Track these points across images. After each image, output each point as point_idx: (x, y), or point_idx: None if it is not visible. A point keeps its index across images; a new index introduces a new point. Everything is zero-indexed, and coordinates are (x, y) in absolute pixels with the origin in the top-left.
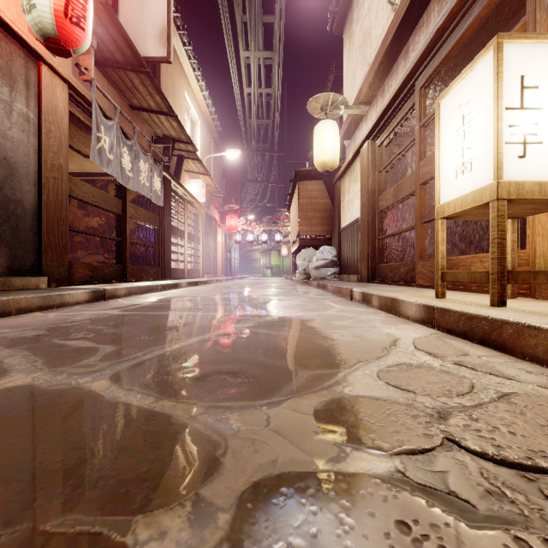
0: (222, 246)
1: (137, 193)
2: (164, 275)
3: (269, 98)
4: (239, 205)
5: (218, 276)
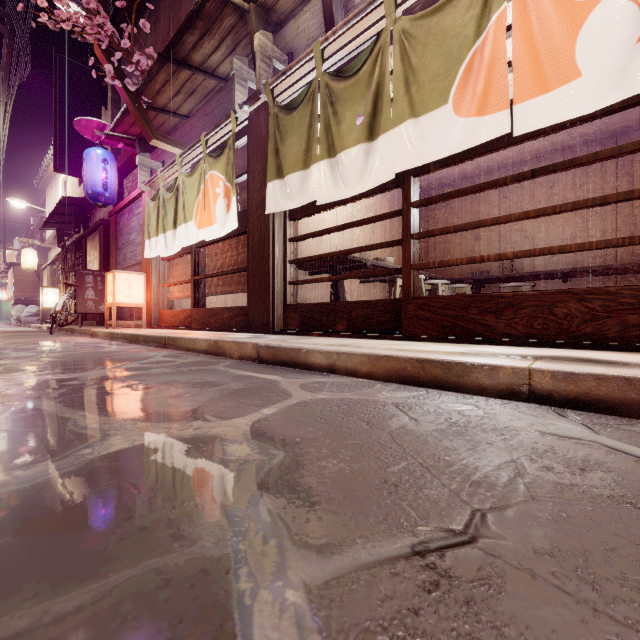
0: None
1: None
2: None
3: None
4: None
5: None
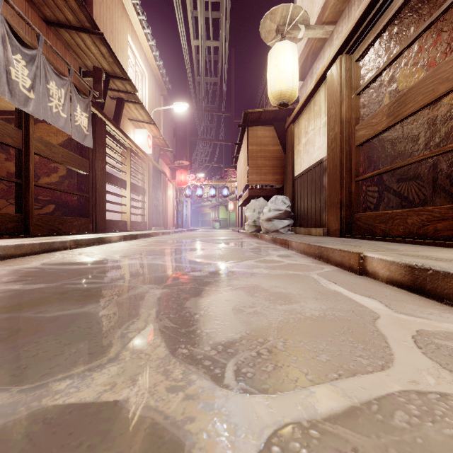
0: (172, 200)
1: (66, 134)
2: (96, 227)
3: (217, 56)
4: (189, 161)
5: (168, 228)
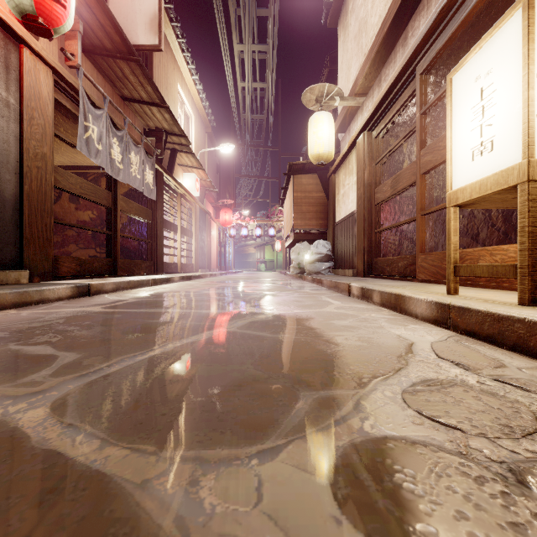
0: (216, 240)
1: (129, 186)
2: (157, 269)
3: (263, 92)
4: (233, 199)
5: (212, 270)
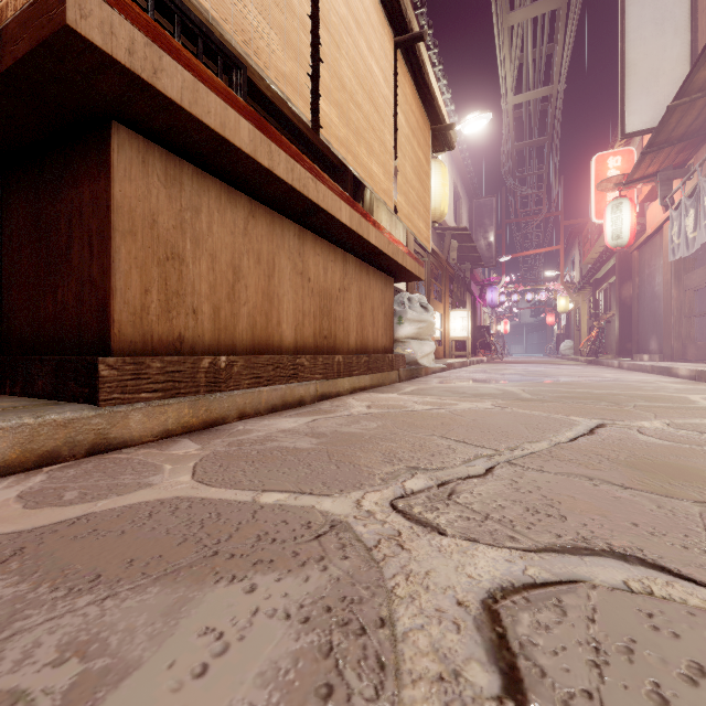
0: None
1: None
2: None
3: None
4: None
5: None
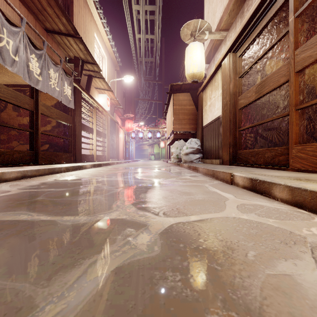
0: (122, 140)
1: (56, 99)
2: (75, 159)
3: (152, 44)
4: (133, 114)
5: (120, 159)
